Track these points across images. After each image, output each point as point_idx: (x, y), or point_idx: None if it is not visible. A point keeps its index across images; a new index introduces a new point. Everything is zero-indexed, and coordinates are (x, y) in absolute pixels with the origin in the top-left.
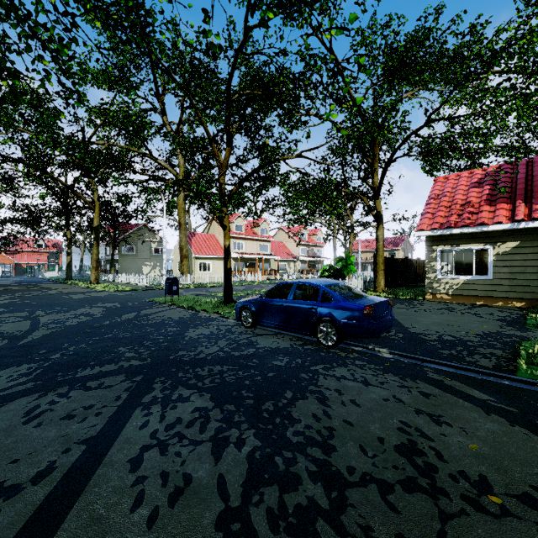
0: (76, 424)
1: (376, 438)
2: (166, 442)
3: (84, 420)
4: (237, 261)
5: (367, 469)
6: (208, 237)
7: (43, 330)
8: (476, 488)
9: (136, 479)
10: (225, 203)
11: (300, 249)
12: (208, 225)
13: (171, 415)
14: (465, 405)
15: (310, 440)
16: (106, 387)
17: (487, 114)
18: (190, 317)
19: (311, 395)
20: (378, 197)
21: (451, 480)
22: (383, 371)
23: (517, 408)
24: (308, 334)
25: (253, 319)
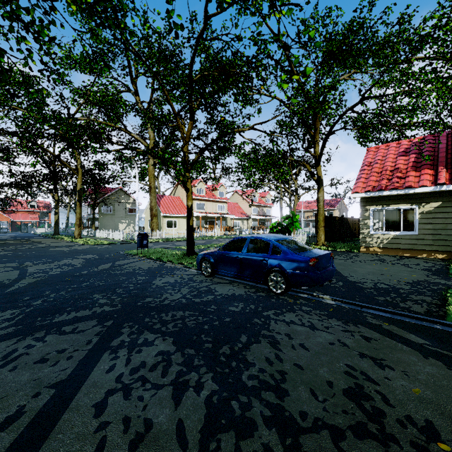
0: (48, 368)
1: (325, 382)
2: (129, 386)
3: (56, 364)
4: (199, 219)
5: (319, 414)
6: (174, 199)
7: (29, 279)
8: (424, 435)
9: (99, 425)
10: (188, 169)
11: (252, 209)
12: (174, 189)
13: (136, 359)
14: (404, 349)
15: (264, 384)
16: (79, 332)
17: (413, 92)
18: (157, 267)
19: (264, 339)
20: (319, 164)
21: (399, 426)
22: (328, 317)
23: (451, 351)
24: (260, 283)
25: (212, 269)
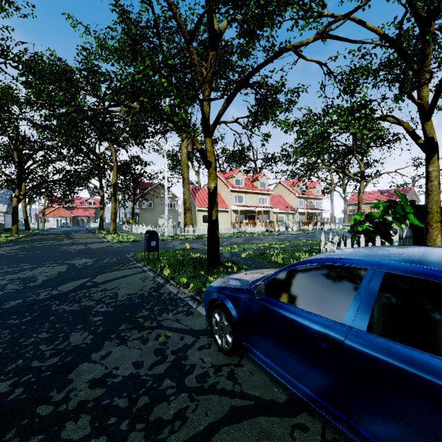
0: None
1: None
2: None
3: None
4: (237, 214)
5: None
6: None
7: None
8: None
9: None
10: (209, 131)
11: (298, 201)
12: None
13: None
14: None
15: None
16: None
17: None
18: (145, 295)
19: None
20: (430, 116)
21: None
22: None
23: None
24: None
25: (235, 338)
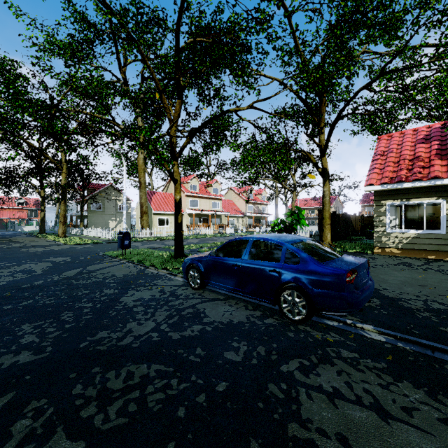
0: None
1: None
2: None
3: None
4: (192, 217)
5: None
6: (166, 195)
7: None
8: None
9: None
10: (176, 156)
11: (247, 206)
12: (166, 185)
13: None
14: None
15: None
16: None
17: (445, 63)
18: (135, 274)
19: None
20: (325, 154)
21: None
22: (392, 376)
23: None
24: (267, 303)
25: (201, 279)
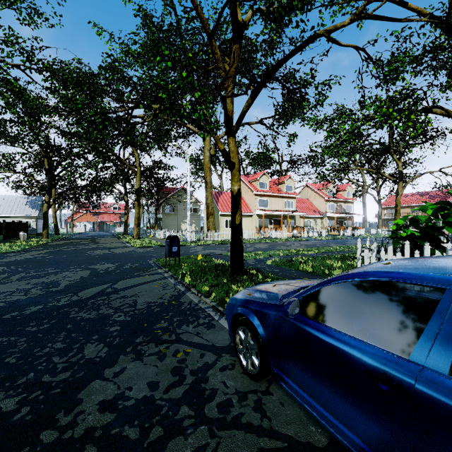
0: None
1: None
2: None
3: None
4: (262, 218)
5: None
6: None
7: None
8: None
9: None
10: (233, 129)
11: (327, 205)
12: None
13: None
14: None
15: None
16: None
17: None
18: (164, 303)
19: None
20: None
21: None
22: None
23: None
24: None
25: (262, 362)
